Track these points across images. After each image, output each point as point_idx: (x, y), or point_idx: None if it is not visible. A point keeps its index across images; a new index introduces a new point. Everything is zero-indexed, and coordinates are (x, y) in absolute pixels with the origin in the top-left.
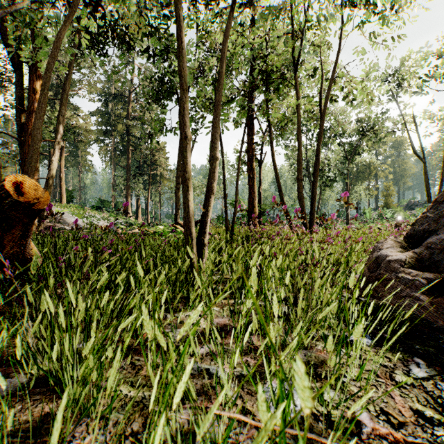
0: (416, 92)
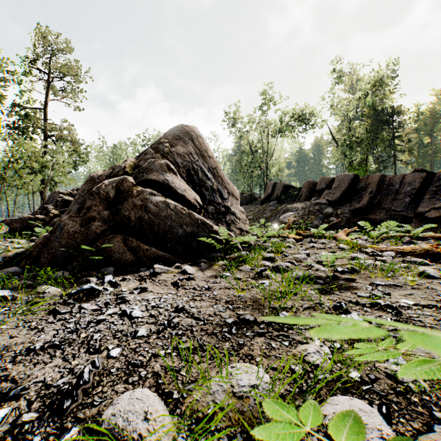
0: None
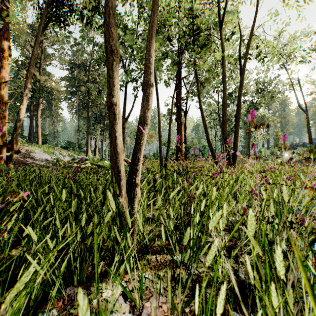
0: (301, 61)
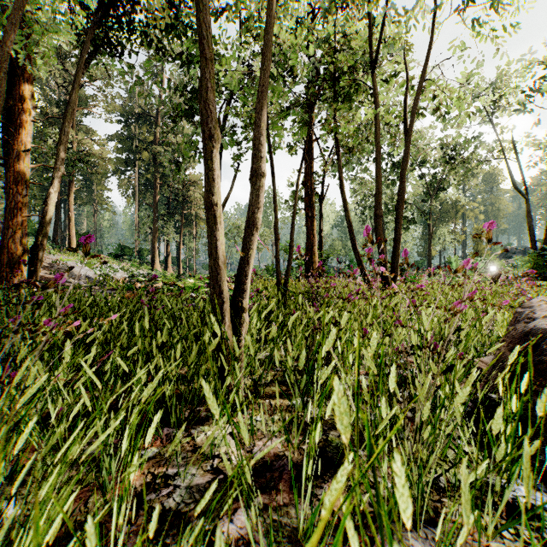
0: (517, 110)
